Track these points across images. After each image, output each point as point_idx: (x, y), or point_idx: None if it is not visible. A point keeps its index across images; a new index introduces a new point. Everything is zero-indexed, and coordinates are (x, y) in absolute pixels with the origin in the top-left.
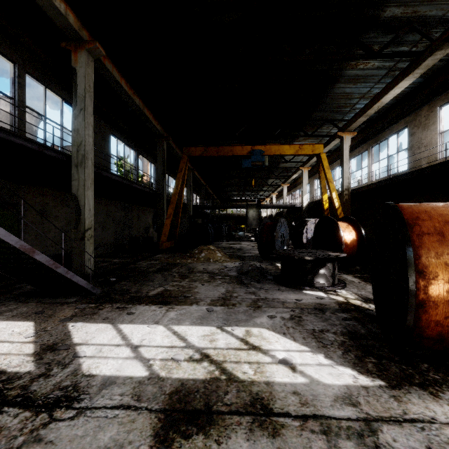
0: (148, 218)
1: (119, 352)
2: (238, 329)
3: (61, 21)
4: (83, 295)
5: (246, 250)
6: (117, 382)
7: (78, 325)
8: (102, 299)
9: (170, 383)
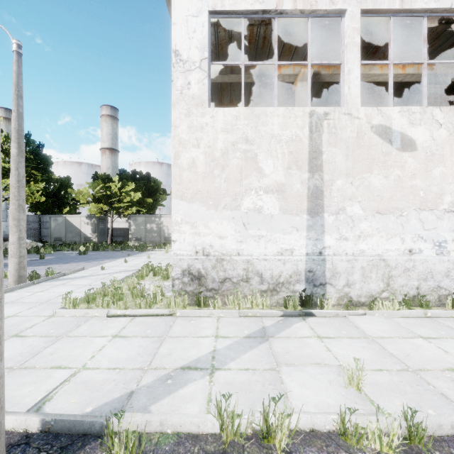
0: None
1: None
2: None
3: None
4: None
5: None
6: None
7: None
8: None
9: None
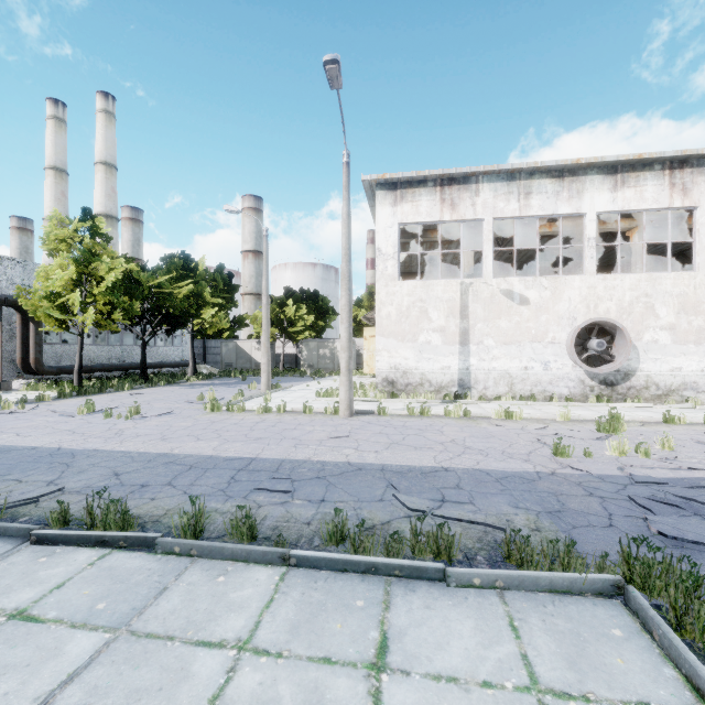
0: None
1: None
2: None
3: None
4: None
5: None
6: None
7: None
8: None
9: None
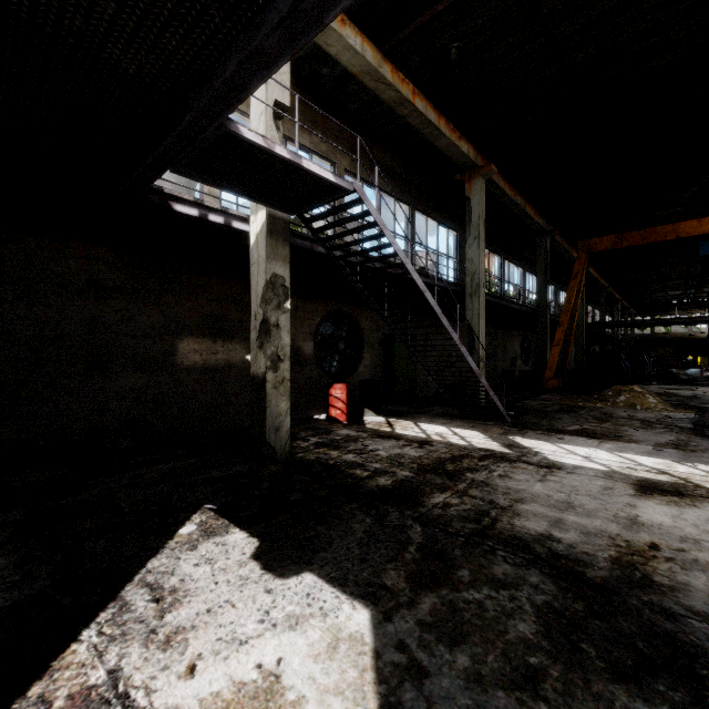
0: (515, 346)
1: (572, 457)
2: (702, 466)
3: (462, 160)
4: (495, 421)
5: (708, 399)
6: (585, 468)
7: (518, 438)
8: (517, 426)
9: (634, 477)
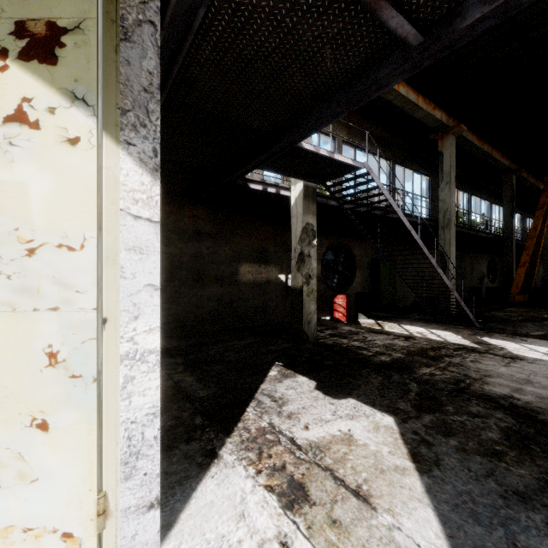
0: (481, 267)
1: (533, 353)
2: None
3: (436, 124)
4: (465, 326)
5: None
6: (544, 360)
7: (485, 338)
8: (485, 330)
9: None
